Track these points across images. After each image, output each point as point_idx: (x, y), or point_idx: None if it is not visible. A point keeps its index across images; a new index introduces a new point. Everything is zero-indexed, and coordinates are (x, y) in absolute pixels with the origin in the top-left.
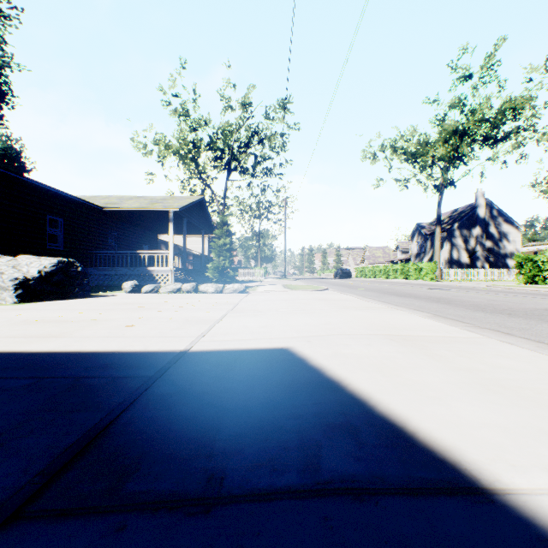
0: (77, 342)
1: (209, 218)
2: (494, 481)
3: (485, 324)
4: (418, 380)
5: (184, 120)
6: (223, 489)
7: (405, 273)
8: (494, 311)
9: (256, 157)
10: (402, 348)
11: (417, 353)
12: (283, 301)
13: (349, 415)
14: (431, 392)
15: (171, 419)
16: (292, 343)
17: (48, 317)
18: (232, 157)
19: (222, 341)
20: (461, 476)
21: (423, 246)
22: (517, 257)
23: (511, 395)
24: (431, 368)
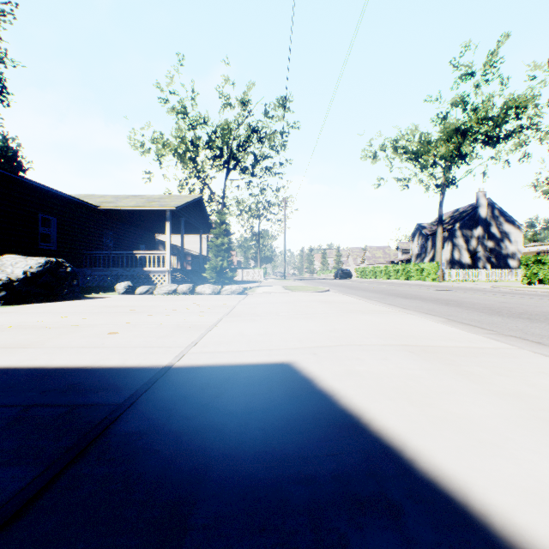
0: (46, 355)
1: (207, 218)
2: None
3: (508, 331)
4: (460, 413)
5: (182, 118)
6: None
7: (406, 274)
8: (511, 315)
9: (255, 155)
10: (425, 363)
11: (445, 370)
12: (284, 304)
13: (382, 479)
14: (483, 434)
15: (130, 480)
16: (295, 356)
17: (26, 322)
18: (231, 156)
19: (214, 352)
20: None
21: (424, 246)
22: (522, 257)
23: None
24: (471, 393)
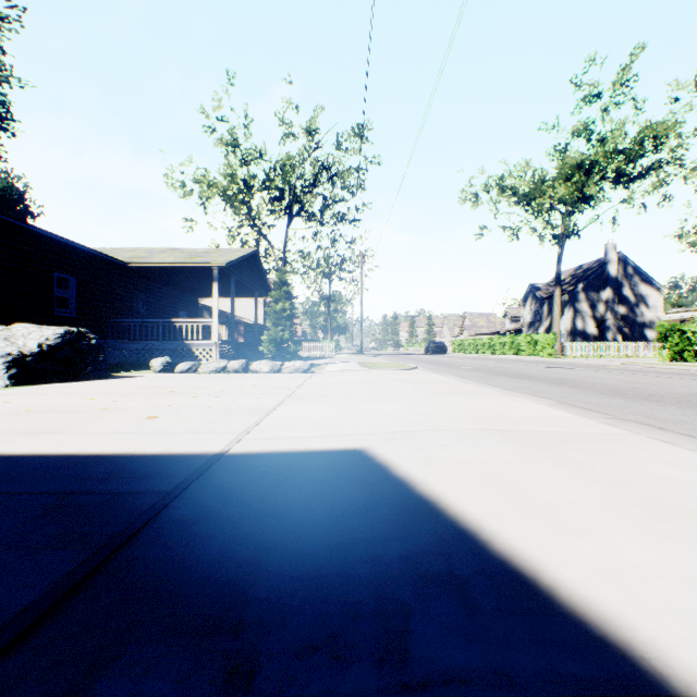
0: (76, 441)
1: (264, 277)
2: (693, 682)
3: (628, 415)
4: (548, 499)
5: (233, 151)
6: (251, 695)
7: (515, 347)
8: (637, 397)
9: (325, 198)
10: (520, 449)
11: (542, 457)
12: (359, 384)
13: (452, 558)
14: (569, 518)
15: (187, 561)
16: (369, 442)
17: (45, 405)
18: (294, 199)
19: (273, 438)
20: (638, 671)
21: (538, 312)
22: (660, 326)
23: (686, 522)
24: (565, 480)
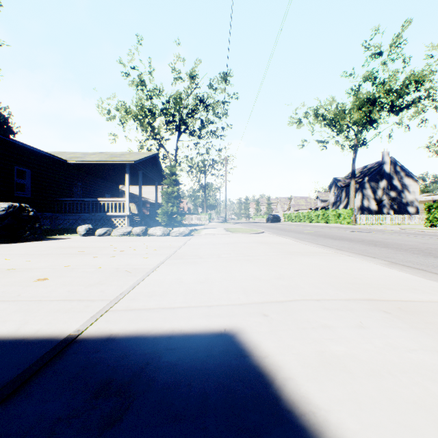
0: None
1: (162, 172)
2: None
3: None
4: None
5: (141, 89)
6: None
7: (326, 218)
8: None
9: (202, 121)
10: (421, 335)
11: None
12: (225, 245)
13: None
14: None
15: None
16: (240, 320)
17: None
18: (182, 121)
19: (140, 310)
20: None
21: (339, 196)
22: (425, 204)
23: None
24: None
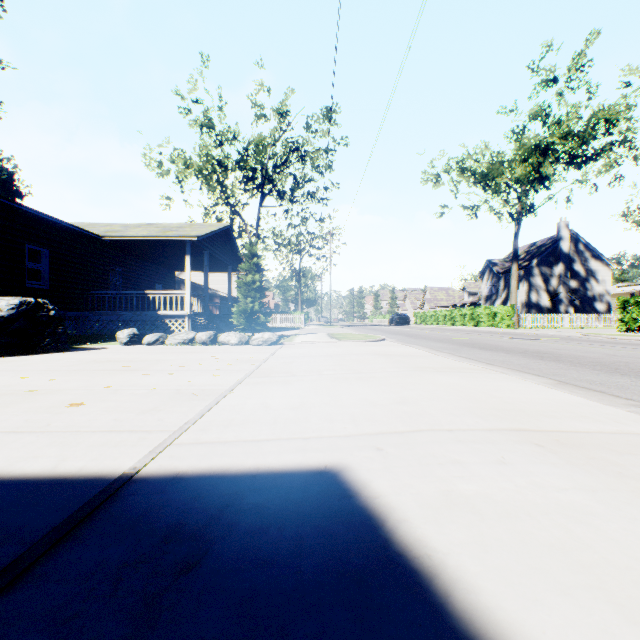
0: None
1: (237, 252)
2: None
3: None
4: None
5: (207, 132)
6: None
7: (475, 319)
8: (637, 373)
9: (295, 178)
10: (577, 472)
11: (625, 492)
12: (329, 358)
13: None
14: None
15: None
16: (346, 455)
17: None
18: (266, 178)
19: (214, 443)
20: None
21: (495, 286)
22: (618, 299)
23: None
24: None
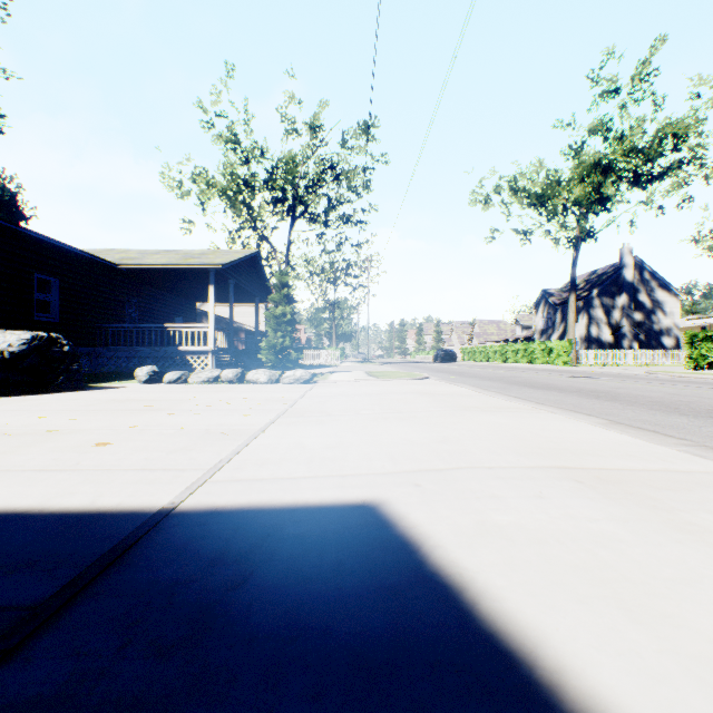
0: None
1: (265, 281)
2: None
3: (711, 441)
4: None
5: (232, 148)
6: None
7: (529, 355)
8: (697, 413)
9: (330, 199)
10: (612, 505)
11: (655, 522)
12: (367, 397)
13: None
14: None
15: None
16: (384, 490)
17: None
18: (297, 200)
19: (250, 481)
20: None
21: (551, 319)
22: (686, 333)
23: None
24: None
